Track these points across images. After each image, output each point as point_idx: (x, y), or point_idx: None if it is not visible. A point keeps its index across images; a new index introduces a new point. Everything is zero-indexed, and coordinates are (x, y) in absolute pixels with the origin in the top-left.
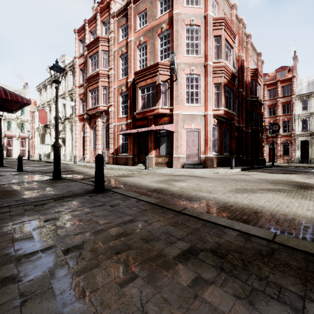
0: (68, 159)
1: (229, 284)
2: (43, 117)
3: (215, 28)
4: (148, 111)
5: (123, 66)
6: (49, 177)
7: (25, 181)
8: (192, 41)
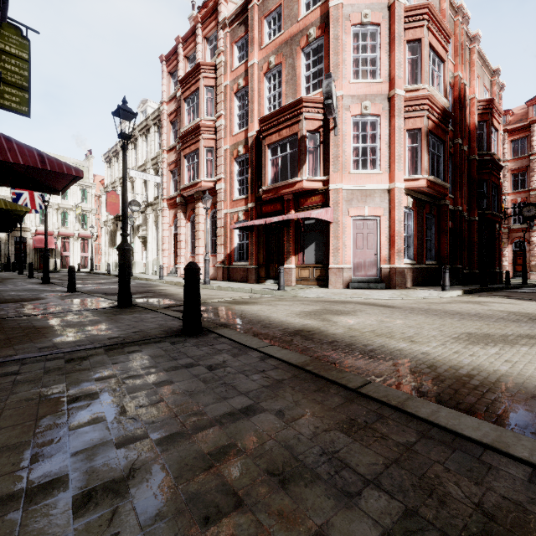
0: (151, 271)
1: None
2: (114, 203)
3: (410, 26)
4: (283, 186)
5: (240, 111)
6: (114, 302)
7: (72, 310)
8: (365, 54)
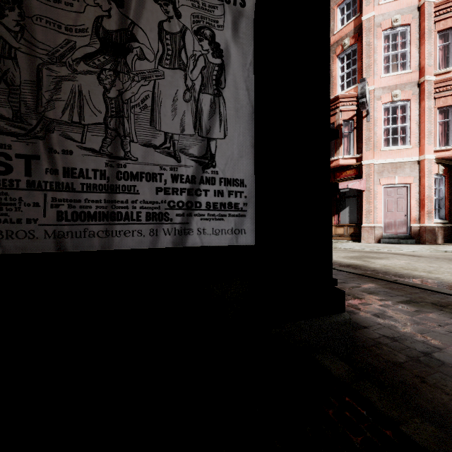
0: None
1: (446, 315)
2: None
3: (440, 19)
4: None
5: None
6: None
7: None
8: (395, 51)
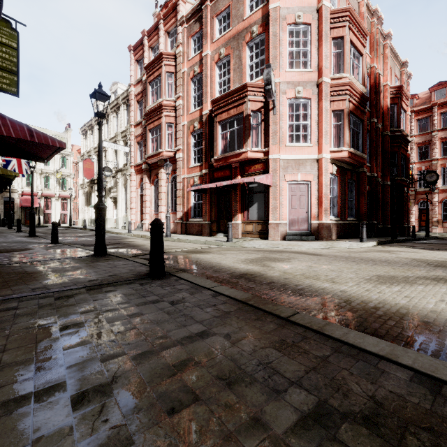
0: (121, 226)
1: None
2: (89, 168)
3: (334, 26)
4: (231, 156)
5: (195, 93)
6: (91, 252)
7: (57, 258)
8: (298, 48)
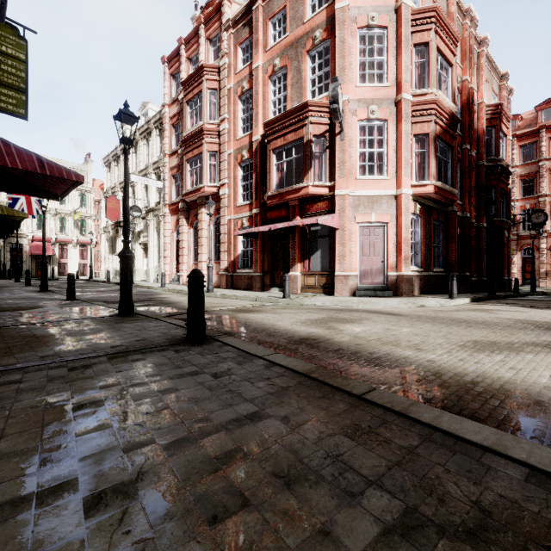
0: (152, 279)
1: None
2: (114, 208)
3: (417, 30)
4: (289, 192)
5: (244, 115)
6: (115, 311)
7: (73, 318)
8: (372, 57)
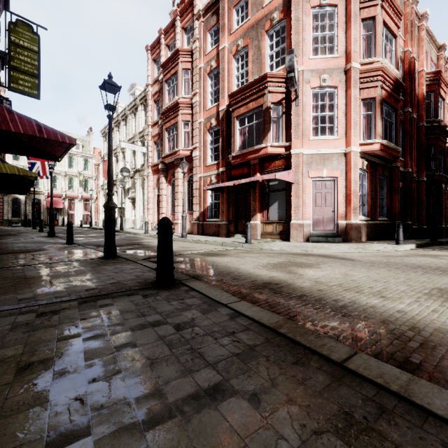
0: (139, 226)
1: None
2: None
3: (364, 6)
4: (250, 152)
5: (212, 89)
6: (102, 254)
7: (64, 260)
8: (323, 33)
